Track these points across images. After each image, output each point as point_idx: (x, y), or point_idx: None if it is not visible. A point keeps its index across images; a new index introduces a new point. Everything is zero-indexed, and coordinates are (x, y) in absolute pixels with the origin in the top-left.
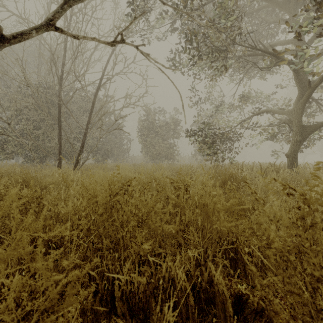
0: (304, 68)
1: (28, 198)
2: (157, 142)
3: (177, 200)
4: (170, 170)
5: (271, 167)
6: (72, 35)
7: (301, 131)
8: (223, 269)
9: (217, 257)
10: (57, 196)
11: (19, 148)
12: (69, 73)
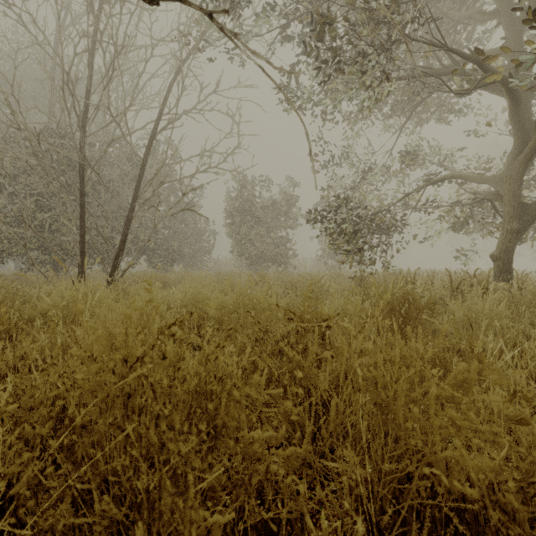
0: None
1: None
2: (258, 234)
3: (302, 362)
4: (282, 283)
5: (471, 280)
6: None
7: (519, 214)
8: None
9: None
10: (3, 355)
11: (15, 245)
12: (99, 109)
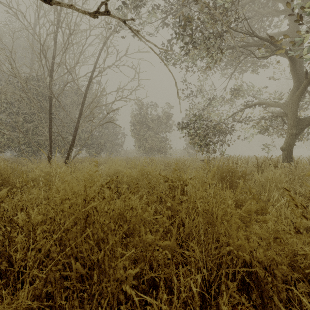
0: (305, 56)
1: None
2: (149, 135)
3: (172, 203)
4: (163, 163)
5: (268, 161)
6: None
7: (296, 124)
8: None
9: (229, 287)
10: (21, 198)
11: (11, 142)
12: (60, 65)
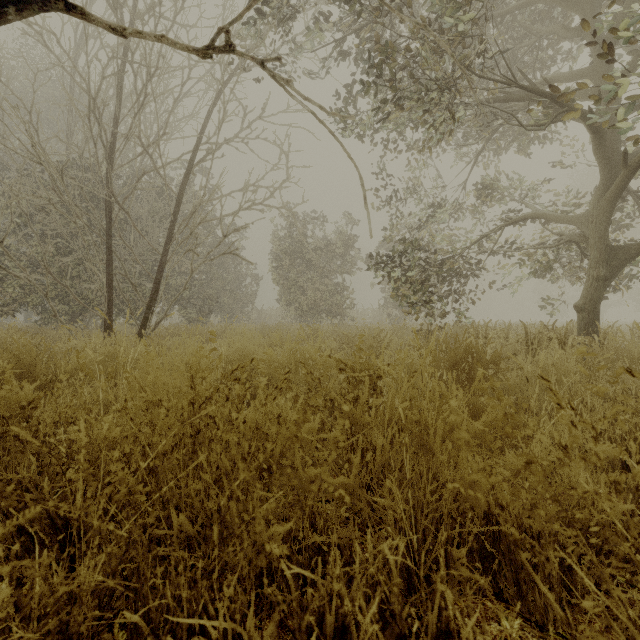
0: (621, 124)
1: (0, 407)
2: (309, 280)
3: (353, 411)
4: (337, 338)
5: (548, 333)
6: (109, 26)
7: (606, 259)
8: (477, 604)
9: (454, 558)
10: (71, 401)
11: (28, 293)
12: (128, 138)
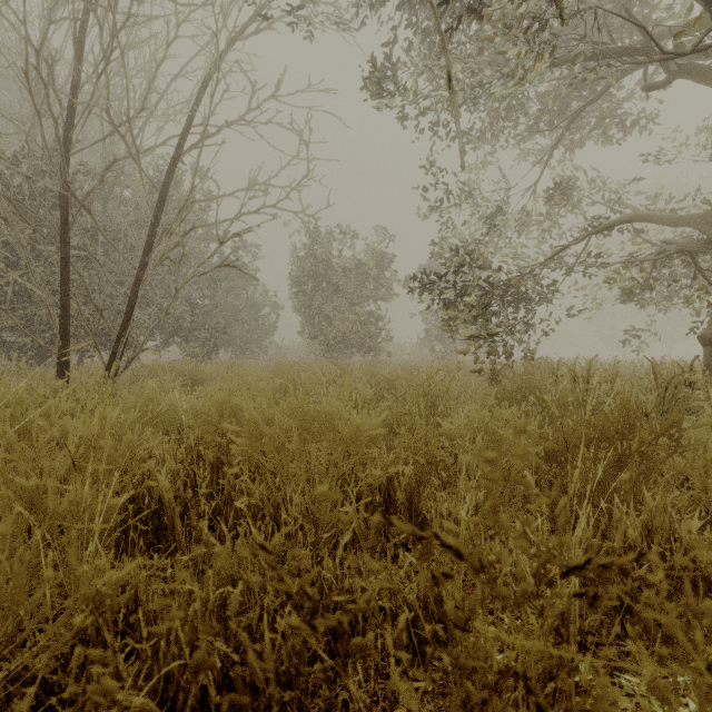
0: None
1: None
2: (337, 309)
3: None
4: (372, 379)
5: (692, 376)
6: None
7: None
8: None
9: None
10: None
11: None
12: (90, 111)
